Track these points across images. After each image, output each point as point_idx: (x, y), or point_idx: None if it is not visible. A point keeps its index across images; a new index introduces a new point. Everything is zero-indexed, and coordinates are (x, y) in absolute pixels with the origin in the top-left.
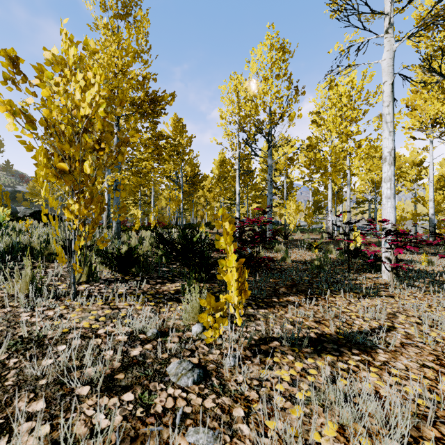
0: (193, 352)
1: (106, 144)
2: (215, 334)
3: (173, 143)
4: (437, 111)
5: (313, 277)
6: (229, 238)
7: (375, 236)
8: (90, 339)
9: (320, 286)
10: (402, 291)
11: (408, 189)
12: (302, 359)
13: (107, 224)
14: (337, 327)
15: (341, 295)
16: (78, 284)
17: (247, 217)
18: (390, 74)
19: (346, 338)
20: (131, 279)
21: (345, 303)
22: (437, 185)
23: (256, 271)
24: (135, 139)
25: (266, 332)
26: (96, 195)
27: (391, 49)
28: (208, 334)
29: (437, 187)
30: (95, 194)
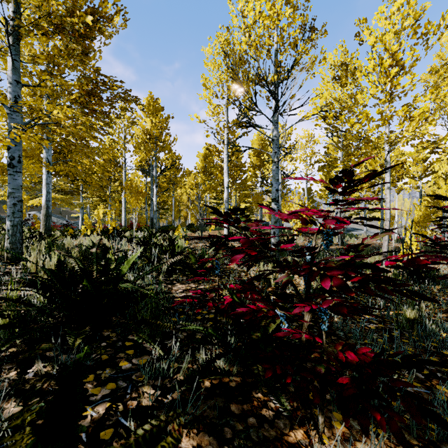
0: None
1: None
2: None
3: (126, 98)
4: None
5: None
6: None
7: None
8: None
9: None
10: None
11: (412, 187)
12: None
13: (45, 227)
14: None
15: None
16: None
17: (269, 209)
18: None
19: None
20: None
21: None
22: None
23: None
24: None
25: None
26: None
27: None
28: None
29: None
30: None
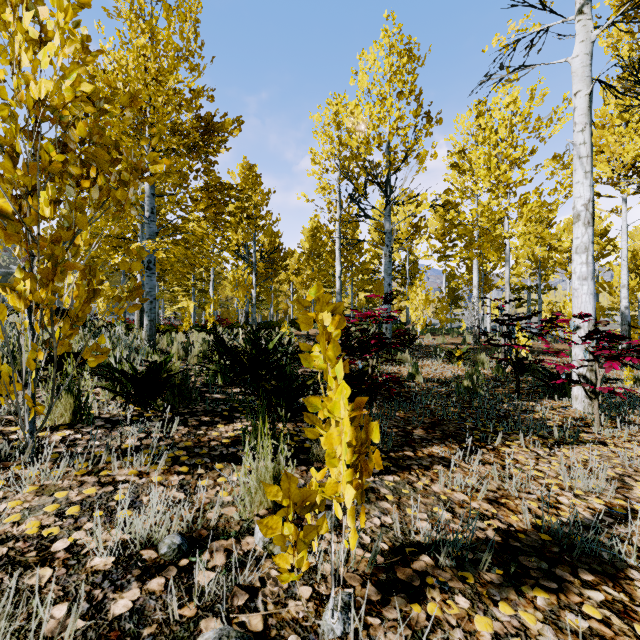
0: (254, 594)
1: (99, 169)
2: (302, 562)
3: (239, 197)
4: (636, 153)
5: (464, 407)
6: (331, 349)
7: (539, 339)
8: (26, 571)
9: (480, 424)
10: (617, 433)
11: None
12: (488, 606)
13: (140, 323)
14: (532, 514)
15: (519, 441)
16: (53, 429)
17: (356, 310)
18: (586, 78)
19: (557, 540)
20: (155, 416)
21: (530, 458)
22: (631, 265)
23: (372, 399)
24: (160, 167)
25: (402, 529)
26: (62, 259)
27: (588, 39)
28: (285, 560)
29: (631, 267)
30: (60, 258)
